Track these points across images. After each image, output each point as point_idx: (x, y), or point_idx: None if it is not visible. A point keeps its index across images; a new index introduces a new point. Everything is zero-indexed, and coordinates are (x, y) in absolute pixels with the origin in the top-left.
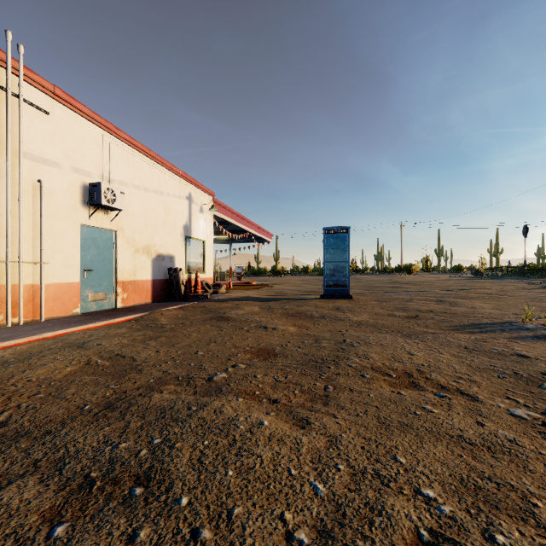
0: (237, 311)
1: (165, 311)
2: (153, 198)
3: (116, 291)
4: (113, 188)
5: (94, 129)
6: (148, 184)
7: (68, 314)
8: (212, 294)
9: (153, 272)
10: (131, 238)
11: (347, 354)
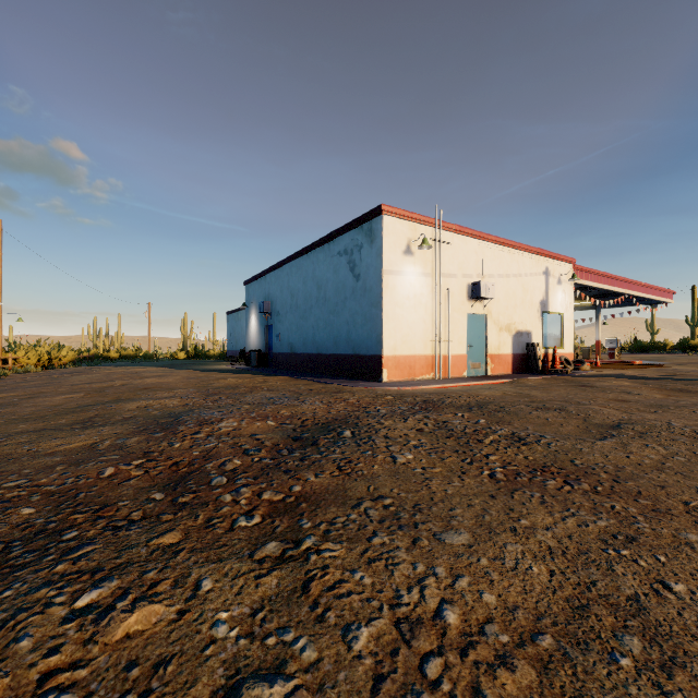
0: (602, 383)
1: (529, 379)
2: (512, 282)
3: (486, 362)
4: (487, 283)
5: (473, 242)
6: (508, 271)
7: (460, 376)
8: (572, 371)
9: (512, 347)
10: (496, 319)
11: (695, 406)
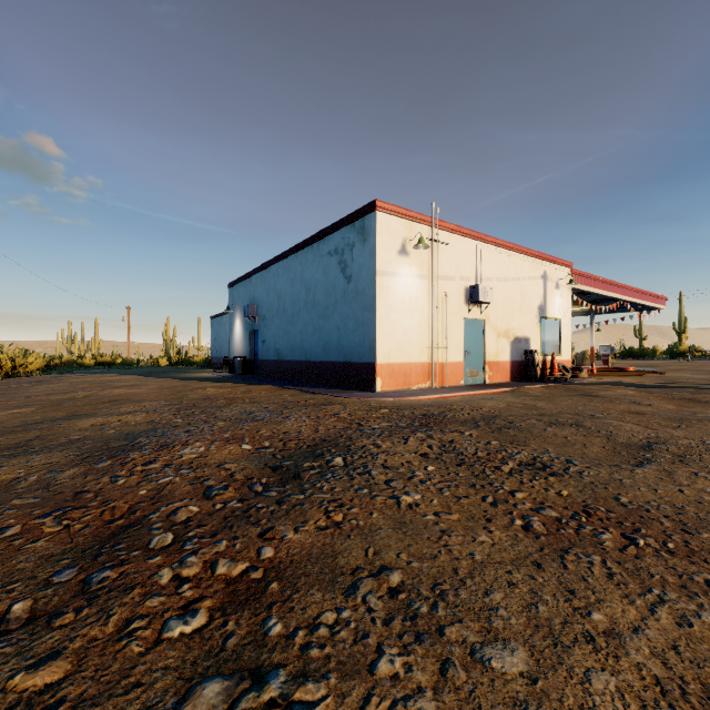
0: (606, 392)
1: (530, 388)
2: (511, 285)
3: (484, 369)
4: (486, 286)
5: (471, 243)
6: (507, 274)
7: (457, 384)
8: (571, 379)
9: (511, 354)
10: (495, 324)
11: None
